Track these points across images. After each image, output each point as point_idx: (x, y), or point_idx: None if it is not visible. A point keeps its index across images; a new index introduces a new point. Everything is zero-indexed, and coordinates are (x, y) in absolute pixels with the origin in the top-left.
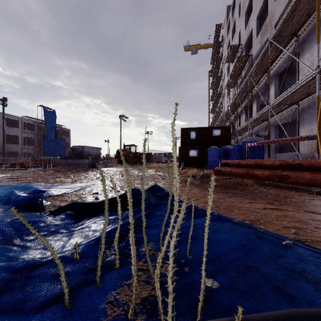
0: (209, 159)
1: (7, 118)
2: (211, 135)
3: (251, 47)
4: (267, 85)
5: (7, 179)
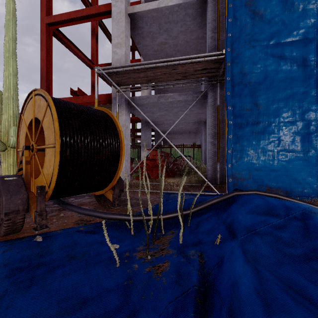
0: None
1: None
2: None
3: None
4: None
5: None
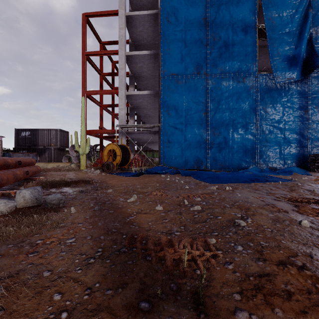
0: None
1: None
2: None
3: None
4: None
5: None
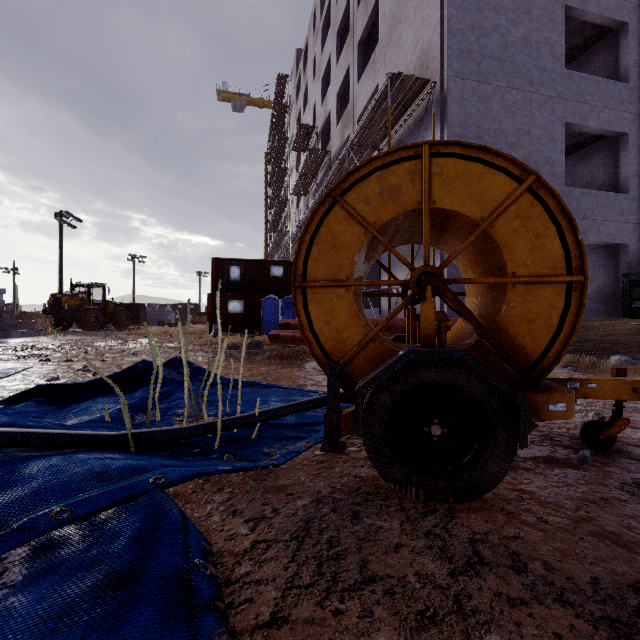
0: (265, 318)
1: None
2: (269, 275)
3: (330, 136)
4: None
5: None
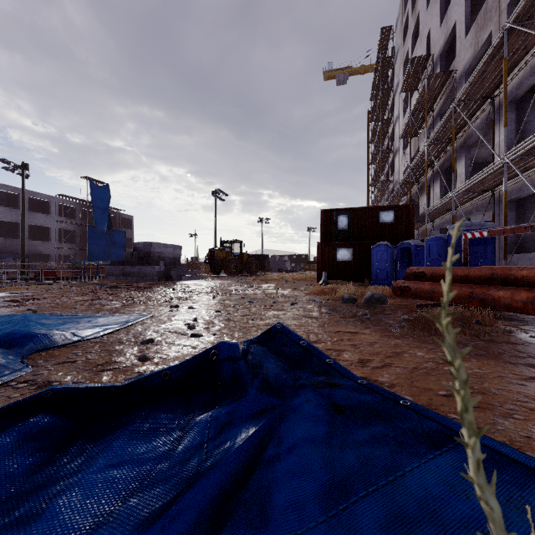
0: (375, 266)
1: (32, 199)
2: (377, 222)
3: (450, 59)
4: (489, 124)
5: (4, 302)
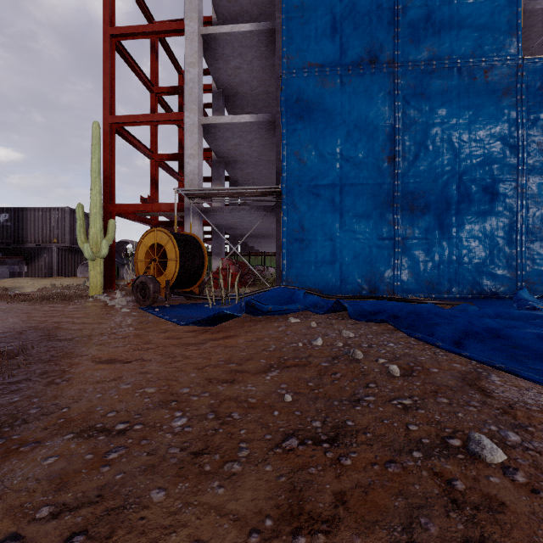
0: None
1: None
2: None
3: None
4: None
5: None
